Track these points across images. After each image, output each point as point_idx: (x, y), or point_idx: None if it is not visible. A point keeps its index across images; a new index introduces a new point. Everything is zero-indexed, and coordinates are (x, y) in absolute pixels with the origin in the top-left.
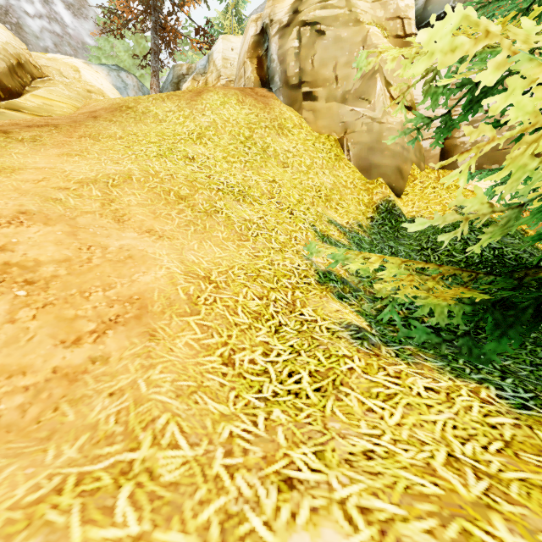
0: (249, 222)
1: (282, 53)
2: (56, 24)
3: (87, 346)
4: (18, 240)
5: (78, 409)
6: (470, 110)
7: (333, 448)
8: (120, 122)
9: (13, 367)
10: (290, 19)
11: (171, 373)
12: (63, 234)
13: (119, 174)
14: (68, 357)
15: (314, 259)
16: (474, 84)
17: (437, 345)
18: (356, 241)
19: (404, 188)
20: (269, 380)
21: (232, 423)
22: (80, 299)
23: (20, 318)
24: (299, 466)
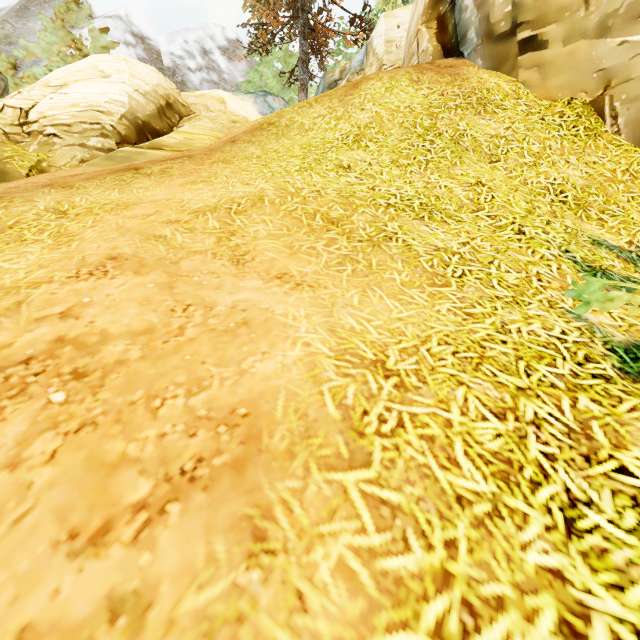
0: (444, 252)
1: None
2: (213, 73)
3: (116, 554)
4: (91, 300)
5: None
6: None
7: None
8: (260, 141)
9: None
10: None
11: None
12: (156, 286)
13: (247, 197)
14: (64, 592)
15: (592, 318)
16: None
17: None
18: None
19: None
20: None
21: None
22: (143, 413)
23: (29, 458)
24: None
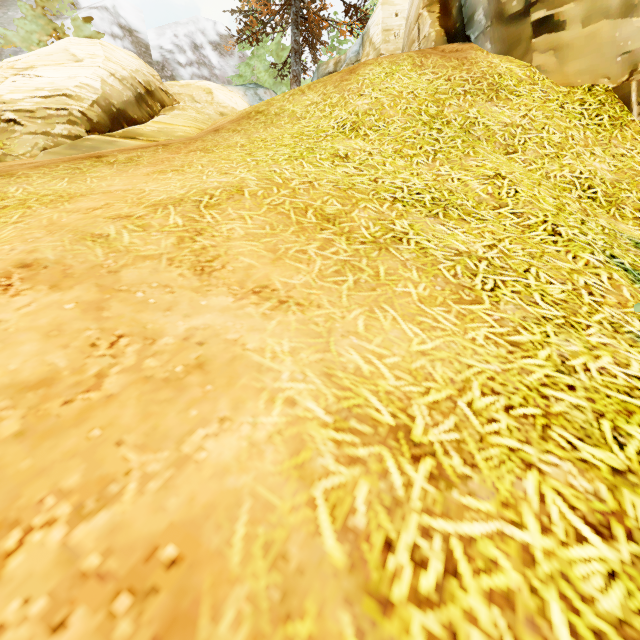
0: (468, 257)
1: None
2: (204, 69)
3: None
4: None
5: None
6: None
7: None
8: (246, 130)
9: None
10: None
11: None
12: (77, 307)
13: (223, 188)
14: None
15: None
16: None
17: None
18: None
19: None
20: None
21: None
22: None
23: None
24: None
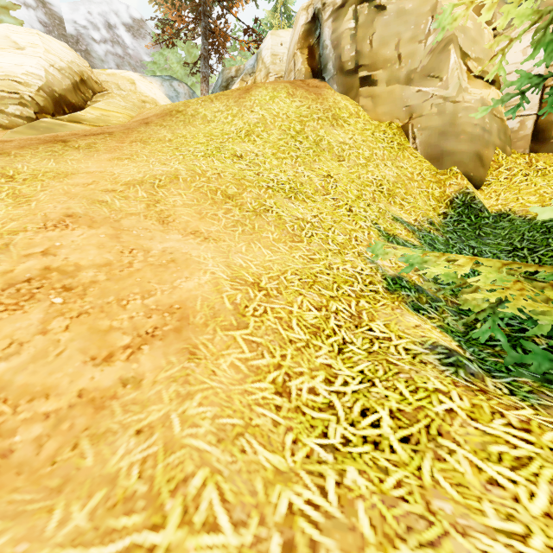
0: (302, 221)
1: (336, 37)
2: (118, 47)
3: (119, 365)
4: (61, 244)
5: (98, 449)
6: None
7: None
8: (170, 126)
9: (36, 387)
10: None
11: (212, 406)
12: (107, 236)
13: (166, 175)
14: (96, 378)
15: (380, 262)
16: None
17: None
18: (427, 241)
19: (485, 177)
20: (336, 419)
21: (291, 486)
22: (117, 308)
23: (53, 329)
24: None
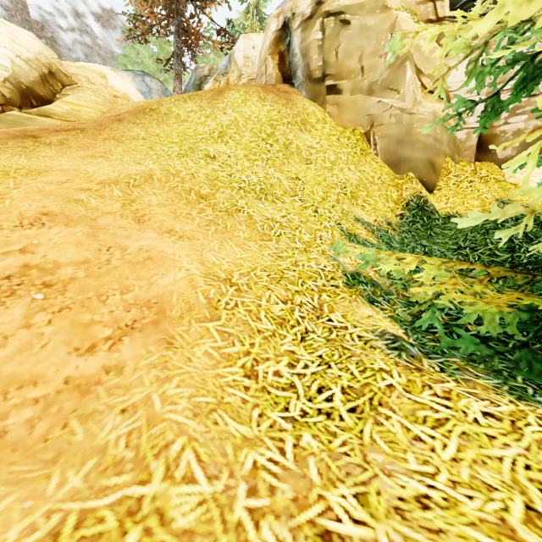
0: (271, 221)
1: (305, 47)
2: (87, 36)
3: (102, 354)
4: (39, 242)
5: (87, 427)
6: (523, 90)
7: (377, 490)
8: (143, 124)
9: (24, 376)
10: (313, 10)
11: (188, 388)
12: (84, 235)
13: (141, 174)
14: (81, 366)
15: (341, 260)
16: (529, 59)
17: (488, 359)
18: (385, 240)
19: (436, 183)
20: (296, 396)
21: (256, 449)
22: (97, 303)
23: (36, 323)
24: (338, 514)
